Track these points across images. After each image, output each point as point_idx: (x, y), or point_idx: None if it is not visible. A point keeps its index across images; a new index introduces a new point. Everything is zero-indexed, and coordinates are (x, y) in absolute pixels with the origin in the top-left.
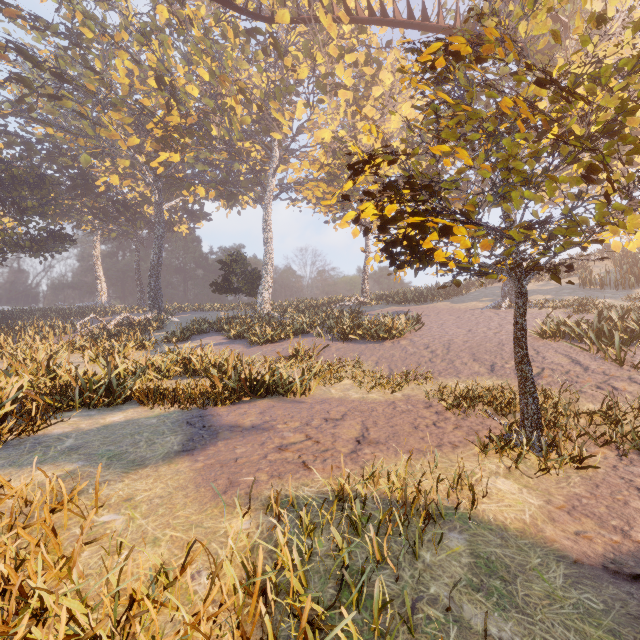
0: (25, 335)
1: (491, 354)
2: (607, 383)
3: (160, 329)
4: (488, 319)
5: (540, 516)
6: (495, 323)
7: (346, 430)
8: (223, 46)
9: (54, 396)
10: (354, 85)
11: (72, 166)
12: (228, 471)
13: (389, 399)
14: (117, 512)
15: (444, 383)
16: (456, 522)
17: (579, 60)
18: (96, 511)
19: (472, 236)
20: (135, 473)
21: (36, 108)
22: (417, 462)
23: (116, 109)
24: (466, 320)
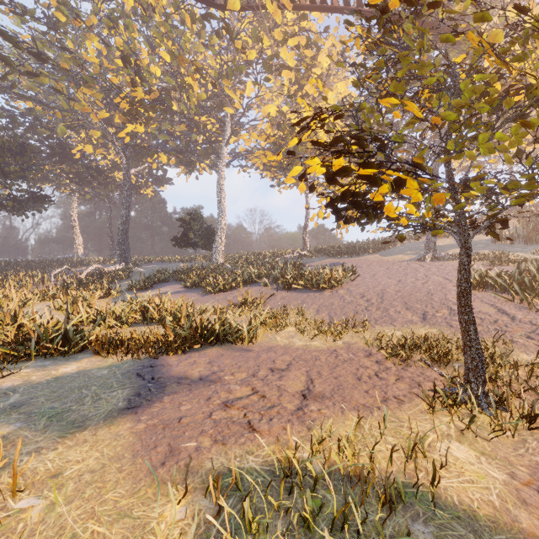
0: (5, 284)
1: (422, 303)
2: (536, 333)
3: (127, 278)
4: (414, 270)
5: (509, 497)
6: (421, 274)
7: (291, 382)
8: (182, 31)
9: (11, 346)
10: (296, 66)
11: (51, 136)
12: (170, 434)
13: (331, 347)
14: (38, 494)
15: (381, 331)
16: (418, 506)
17: (535, 7)
18: (13, 495)
19: (424, 190)
20: (71, 438)
21: (18, 85)
22: (365, 421)
23: (87, 85)
24: (395, 271)
